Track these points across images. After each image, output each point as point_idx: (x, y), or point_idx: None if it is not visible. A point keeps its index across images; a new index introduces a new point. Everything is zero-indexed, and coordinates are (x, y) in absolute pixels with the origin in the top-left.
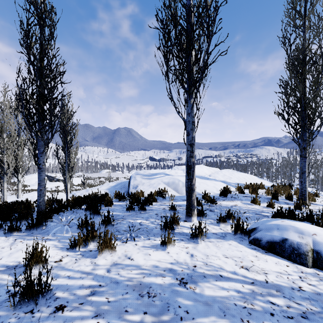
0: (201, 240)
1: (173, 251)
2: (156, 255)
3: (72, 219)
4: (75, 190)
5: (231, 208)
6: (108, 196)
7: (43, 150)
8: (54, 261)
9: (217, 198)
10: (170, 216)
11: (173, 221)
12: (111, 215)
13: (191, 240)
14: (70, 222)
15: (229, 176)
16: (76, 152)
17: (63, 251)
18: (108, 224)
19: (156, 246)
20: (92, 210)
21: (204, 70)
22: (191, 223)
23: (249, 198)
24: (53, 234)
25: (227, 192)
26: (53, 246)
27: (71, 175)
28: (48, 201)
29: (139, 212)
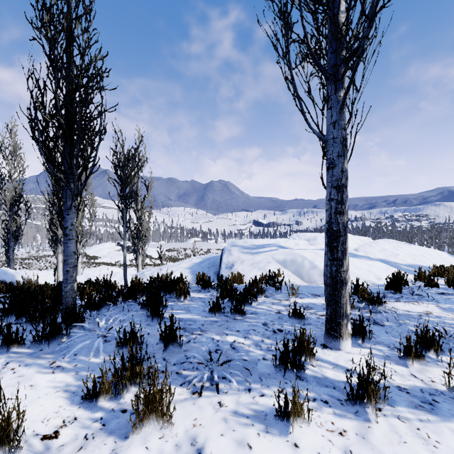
0: (375, 411)
1: (307, 440)
2: (265, 450)
3: (112, 327)
4: (154, 265)
5: (421, 320)
6: (181, 283)
7: (70, 204)
8: (42, 435)
9: (381, 293)
10: (295, 337)
11: (301, 351)
12: (182, 321)
13: (348, 406)
14: (111, 331)
15: (393, 252)
16: (150, 213)
17: (73, 405)
18: (171, 342)
19: (265, 417)
20: (150, 308)
21: (374, 13)
22: (338, 352)
23: (453, 298)
24: (73, 357)
25: (401, 282)
26: (61, 388)
27: (143, 246)
28: (97, 285)
29: (231, 318)
